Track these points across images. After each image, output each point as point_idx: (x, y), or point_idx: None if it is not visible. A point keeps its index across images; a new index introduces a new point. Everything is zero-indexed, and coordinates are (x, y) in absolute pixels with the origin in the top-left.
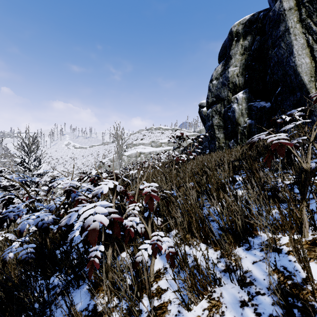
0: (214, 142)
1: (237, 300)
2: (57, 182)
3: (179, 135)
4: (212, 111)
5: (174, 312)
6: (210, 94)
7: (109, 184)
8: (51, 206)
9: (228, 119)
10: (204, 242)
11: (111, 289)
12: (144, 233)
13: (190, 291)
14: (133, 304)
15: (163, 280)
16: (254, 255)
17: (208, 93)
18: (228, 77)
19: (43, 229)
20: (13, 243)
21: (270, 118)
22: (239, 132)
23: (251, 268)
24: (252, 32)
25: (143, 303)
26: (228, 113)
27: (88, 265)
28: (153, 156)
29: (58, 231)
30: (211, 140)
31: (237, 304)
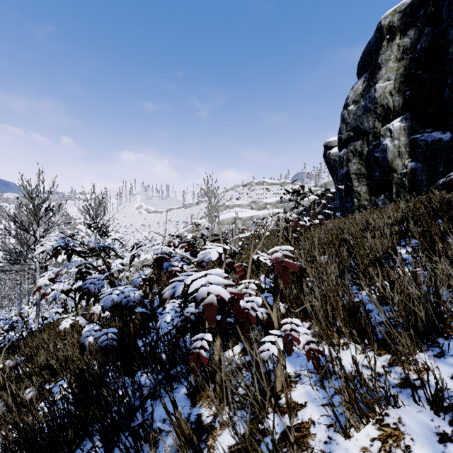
0: (351, 200)
1: (430, 432)
2: (141, 248)
3: (297, 190)
4: (348, 152)
5: (322, 437)
6: (345, 126)
7: (218, 248)
8: (134, 281)
9: (374, 162)
10: (357, 341)
11: (219, 396)
12: (267, 321)
13: (348, 409)
14: (265, 415)
15: (296, 391)
16: (452, 366)
17: (340, 126)
18: (375, 98)
19: (129, 308)
20: (84, 329)
21: (450, 157)
22: (395, 183)
23: (450, 385)
24: (417, 22)
25: (279, 416)
26: (375, 154)
27: (192, 359)
28: (272, 212)
29: (161, 305)
30: (345, 196)
31: (433, 437)
